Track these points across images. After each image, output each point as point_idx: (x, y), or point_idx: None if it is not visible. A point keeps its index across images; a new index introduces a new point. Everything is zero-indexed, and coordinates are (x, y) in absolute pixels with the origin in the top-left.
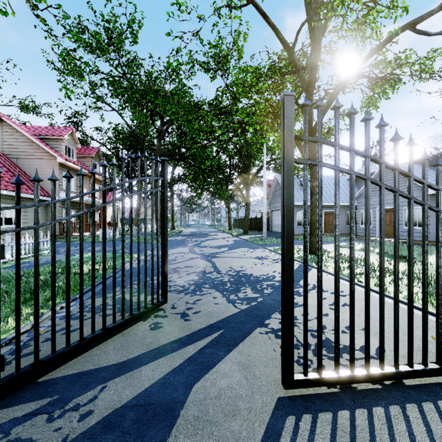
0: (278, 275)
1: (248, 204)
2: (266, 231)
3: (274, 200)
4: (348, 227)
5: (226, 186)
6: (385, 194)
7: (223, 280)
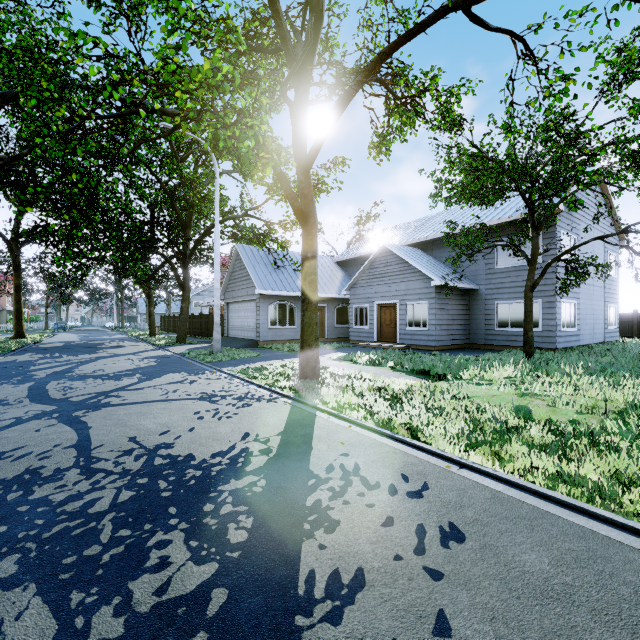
0: (257, 446)
1: (187, 290)
2: (219, 337)
3: (232, 286)
4: (337, 329)
5: (142, 255)
6: (385, 284)
7: (91, 509)
